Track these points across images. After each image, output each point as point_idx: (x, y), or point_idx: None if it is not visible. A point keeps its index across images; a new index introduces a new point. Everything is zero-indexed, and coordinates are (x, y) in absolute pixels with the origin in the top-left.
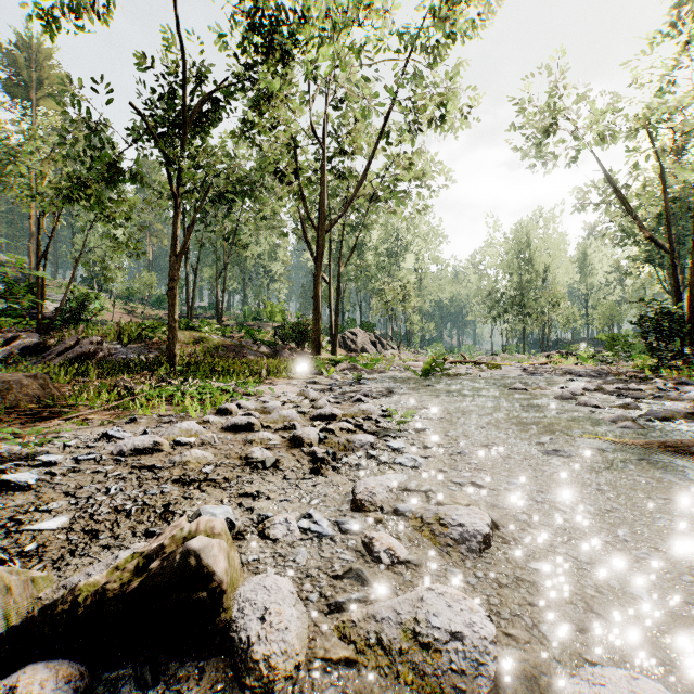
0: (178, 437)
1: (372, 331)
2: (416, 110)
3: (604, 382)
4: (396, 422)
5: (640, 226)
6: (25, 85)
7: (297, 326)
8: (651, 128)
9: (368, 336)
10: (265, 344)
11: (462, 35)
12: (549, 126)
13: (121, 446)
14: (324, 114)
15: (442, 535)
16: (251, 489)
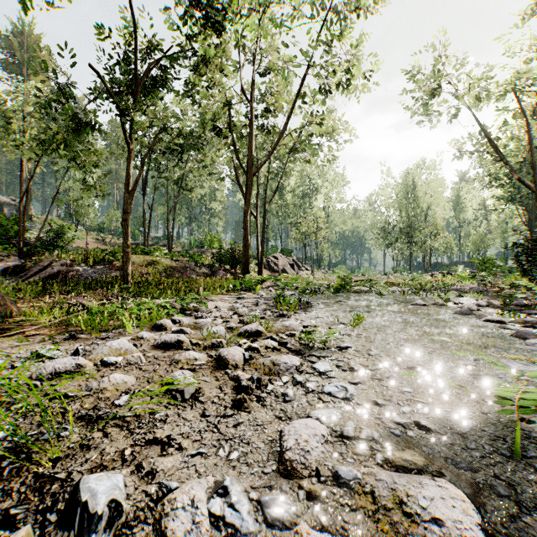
0: (106, 357)
1: (290, 256)
2: (327, 75)
3: (489, 298)
4: (319, 340)
5: (510, 169)
6: (19, 63)
7: (231, 252)
8: (518, 90)
9: (287, 260)
10: (205, 266)
11: (365, 13)
12: (435, 89)
13: (41, 369)
14: (252, 78)
15: (411, 535)
16: (161, 433)
